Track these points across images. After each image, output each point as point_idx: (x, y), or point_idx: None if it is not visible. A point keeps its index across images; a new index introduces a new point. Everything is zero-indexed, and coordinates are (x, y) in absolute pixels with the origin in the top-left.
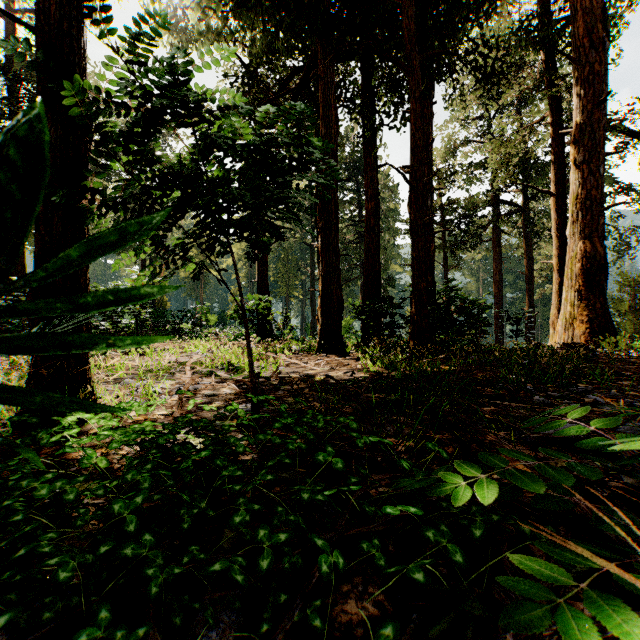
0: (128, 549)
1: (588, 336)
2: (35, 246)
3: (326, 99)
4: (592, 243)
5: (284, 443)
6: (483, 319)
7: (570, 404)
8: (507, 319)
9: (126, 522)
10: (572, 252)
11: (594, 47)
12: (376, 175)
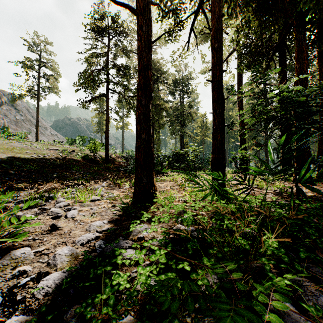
0: (319, 226)
1: None
2: (213, 146)
3: (299, 49)
4: None
5: (322, 217)
6: None
7: None
8: None
9: (310, 222)
10: None
11: None
12: None
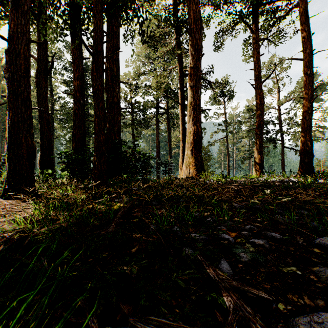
0: None
1: (196, 172)
2: None
3: None
4: (197, 127)
5: None
6: (149, 164)
7: (218, 261)
8: (161, 164)
9: None
10: (189, 130)
11: (198, 31)
12: (82, 64)
